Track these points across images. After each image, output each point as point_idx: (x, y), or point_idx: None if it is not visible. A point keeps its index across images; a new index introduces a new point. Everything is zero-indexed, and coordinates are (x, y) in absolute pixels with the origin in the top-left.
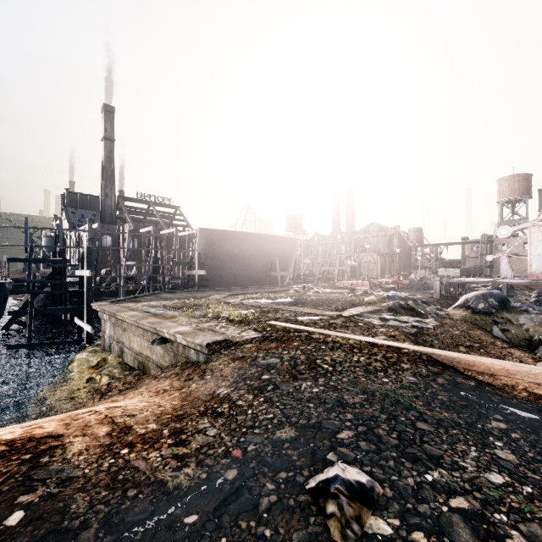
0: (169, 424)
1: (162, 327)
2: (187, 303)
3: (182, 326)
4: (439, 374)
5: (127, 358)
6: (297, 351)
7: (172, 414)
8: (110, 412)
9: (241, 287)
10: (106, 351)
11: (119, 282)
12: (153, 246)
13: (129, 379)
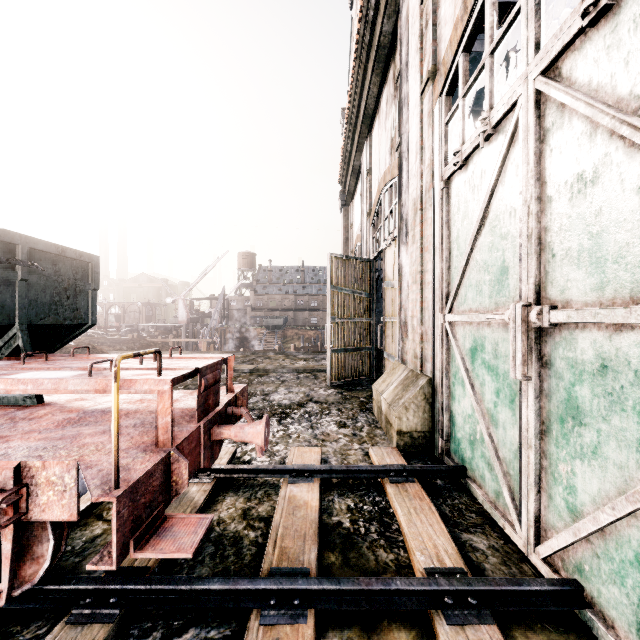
0: None
1: None
2: None
3: None
4: None
5: None
6: None
7: None
8: None
9: None
10: None
11: None
12: None
13: None
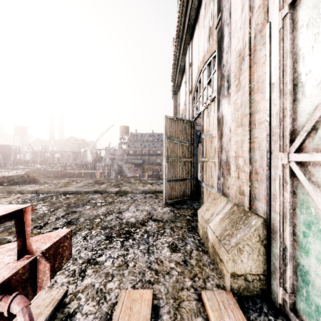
0: None
1: None
2: None
3: None
4: None
5: None
6: None
7: None
8: None
9: None
10: None
11: None
12: None
13: None
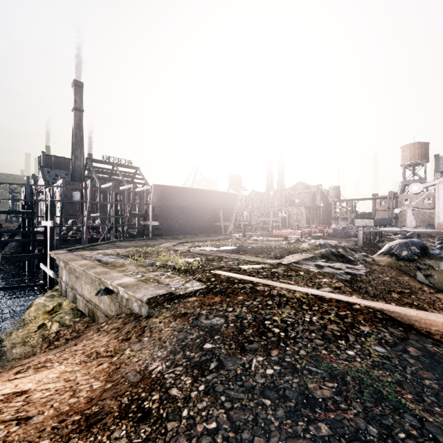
0: (70, 440)
1: (106, 278)
2: (139, 251)
3: (127, 277)
4: (406, 340)
5: (79, 304)
6: (243, 307)
7: (82, 413)
8: (3, 408)
9: (190, 235)
10: (62, 296)
11: (82, 231)
12: (114, 200)
13: (78, 327)
